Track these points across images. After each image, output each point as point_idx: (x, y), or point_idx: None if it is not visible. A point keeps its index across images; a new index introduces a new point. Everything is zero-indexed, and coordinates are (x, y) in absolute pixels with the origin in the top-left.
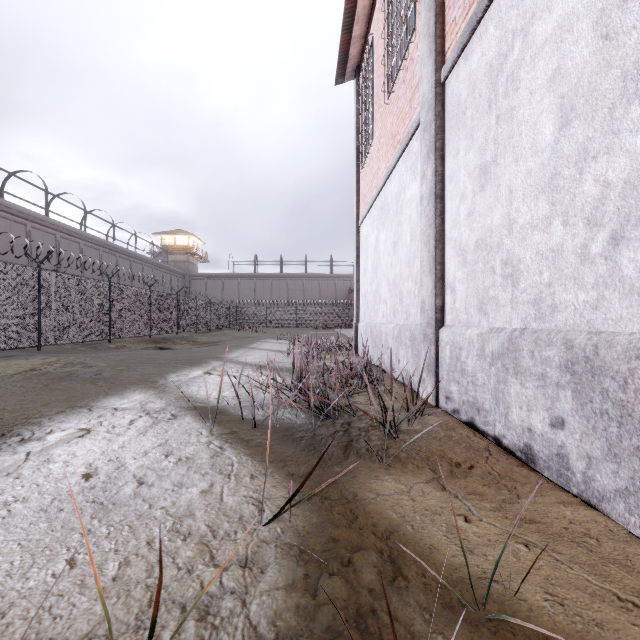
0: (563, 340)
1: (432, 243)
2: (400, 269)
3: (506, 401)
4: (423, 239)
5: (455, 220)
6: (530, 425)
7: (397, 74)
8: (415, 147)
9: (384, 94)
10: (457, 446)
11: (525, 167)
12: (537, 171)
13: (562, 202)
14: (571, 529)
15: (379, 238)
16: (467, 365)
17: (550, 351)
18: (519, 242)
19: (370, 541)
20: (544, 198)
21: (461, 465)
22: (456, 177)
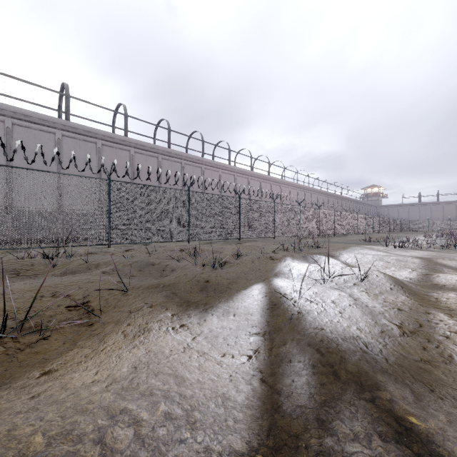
0: None
1: None
2: None
3: None
4: None
5: None
6: None
7: None
8: None
9: None
10: None
11: None
12: None
13: None
14: None
15: None
16: None
17: None
18: None
19: None
20: None
21: None
22: None
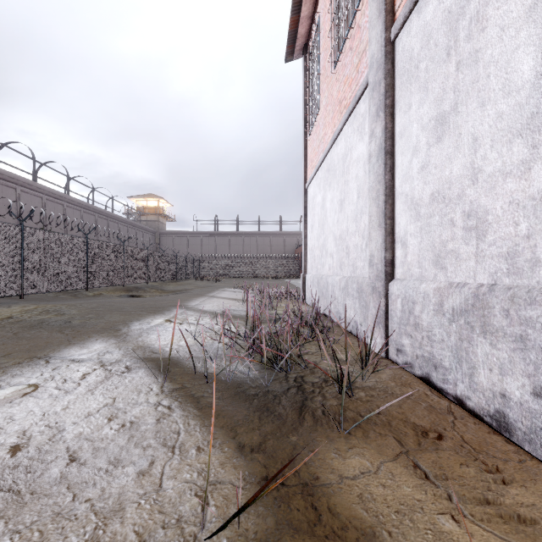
0: None
1: (382, 198)
2: (347, 225)
3: (471, 361)
4: (372, 195)
5: (406, 174)
6: (504, 390)
7: (344, 44)
8: (362, 109)
9: (331, 64)
10: (417, 407)
11: (494, 110)
12: (511, 113)
13: None
14: None
15: (326, 197)
16: (422, 319)
17: (533, 311)
18: (486, 192)
19: None
20: (521, 141)
21: (428, 434)
22: (408, 132)
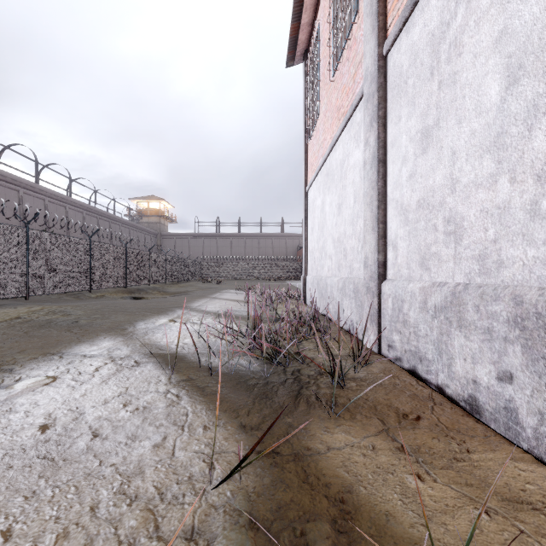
0: (511, 295)
1: (375, 204)
2: (344, 228)
3: (449, 352)
4: (366, 200)
5: (397, 182)
6: (475, 377)
7: (341, 53)
8: (358, 118)
9: (329, 72)
10: (402, 395)
11: (469, 128)
12: (482, 131)
13: (509, 160)
14: (529, 491)
15: (325, 201)
16: (409, 317)
17: (497, 306)
18: (462, 200)
19: (323, 506)
20: (489, 157)
21: (408, 415)
22: (398, 142)
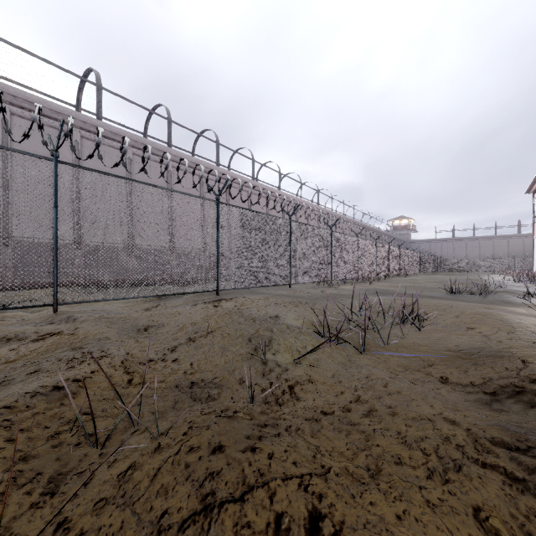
0: None
1: None
2: None
3: None
4: None
5: None
6: None
7: None
8: None
9: None
10: None
11: None
12: None
13: None
14: None
15: None
16: None
17: None
18: None
19: None
20: None
21: None
22: None
